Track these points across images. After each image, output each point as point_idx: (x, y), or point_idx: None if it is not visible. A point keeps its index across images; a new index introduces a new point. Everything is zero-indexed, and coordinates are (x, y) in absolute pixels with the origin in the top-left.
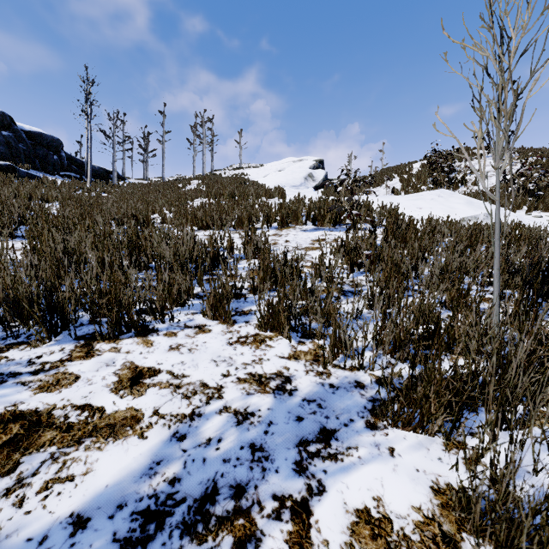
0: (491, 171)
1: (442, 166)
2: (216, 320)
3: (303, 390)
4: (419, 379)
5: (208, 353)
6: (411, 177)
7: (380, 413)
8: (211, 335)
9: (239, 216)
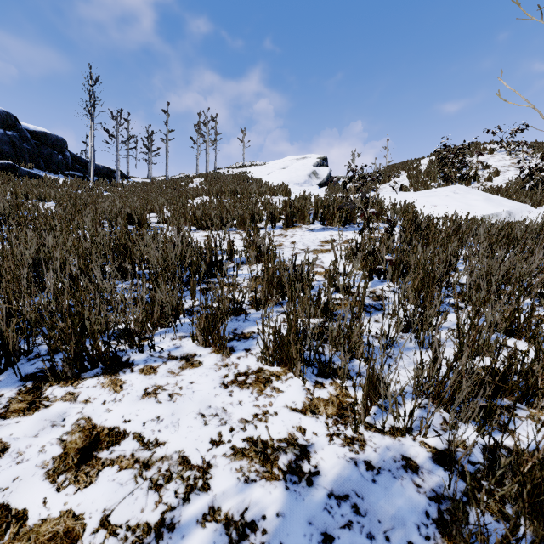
0: (505, 167)
1: (453, 162)
2: (209, 347)
3: (327, 475)
4: (508, 468)
5: (195, 402)
6: (419, 173)
7: (458, 537)
8: (201, 371)
9: (241, 215)
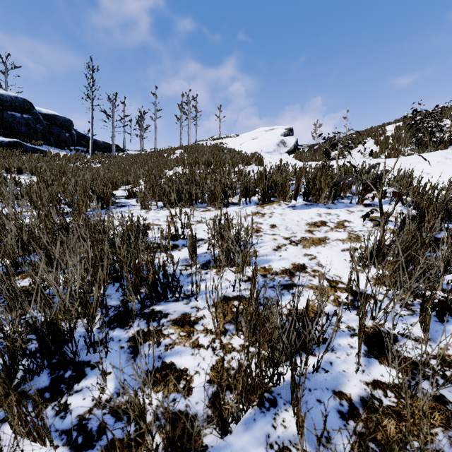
0: None
1: (427, 126)
2: None
3: None
4: None
5: None
6: (388, 139)
7: None
8: None
9: (212, 189)
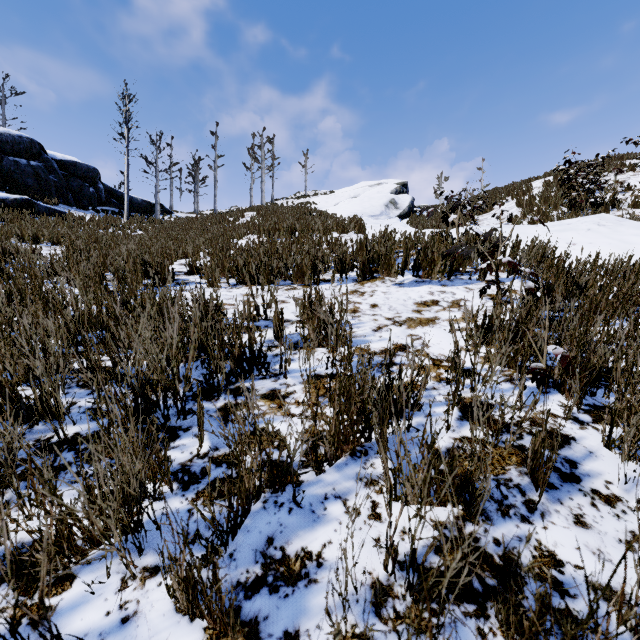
0: None
1: (583, 183)
2: (201, 619)
3: None
4: None
5: None
6: (533, 199)
7: None
8: None
9: (299, 263)
